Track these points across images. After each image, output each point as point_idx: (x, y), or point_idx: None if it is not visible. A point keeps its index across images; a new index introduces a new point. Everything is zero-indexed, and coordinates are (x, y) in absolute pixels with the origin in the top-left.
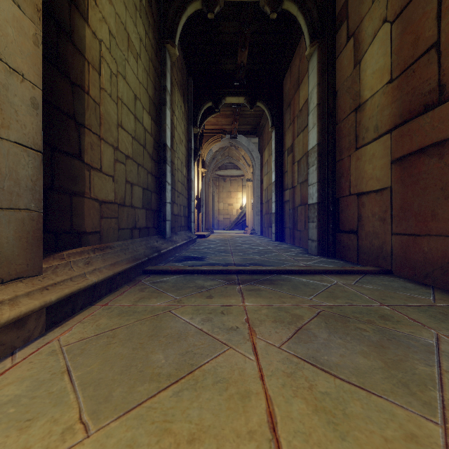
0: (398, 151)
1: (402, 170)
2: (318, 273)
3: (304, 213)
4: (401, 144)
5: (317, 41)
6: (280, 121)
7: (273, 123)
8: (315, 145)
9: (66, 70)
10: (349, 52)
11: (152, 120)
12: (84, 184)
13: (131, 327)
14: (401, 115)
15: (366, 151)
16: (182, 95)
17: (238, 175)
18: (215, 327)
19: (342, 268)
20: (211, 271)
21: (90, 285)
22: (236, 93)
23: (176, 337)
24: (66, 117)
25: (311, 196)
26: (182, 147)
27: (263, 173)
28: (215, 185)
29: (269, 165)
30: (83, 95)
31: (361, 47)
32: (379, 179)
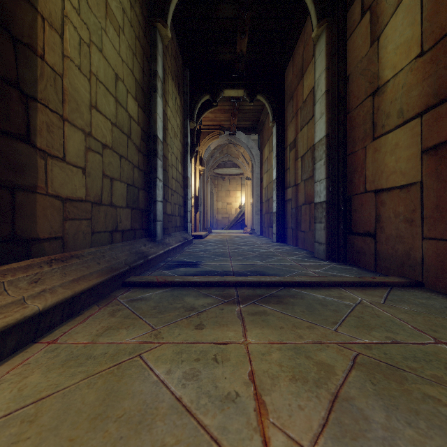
0: (432, 137)
1: (437, 161)
2: (334, 285)
3: (309, 213)
4: (436, 129)
5: (326, 20)
6: (281, 114)
7: (274, 118)
8: (323, 137)
9: (3, 18)
10: (364, 28)
11: (139, 107)
12: (36, 175)
13: (70, 395)
14: (436, 94)
15: (387, 141)
16: (176, 86)
17: (237, 174)
18: (201, 395)
19: (361, 279)
20: (205, 283)
21: (28, 316)
22: (235, 86)
23: (136, 420)
24: (2, 83)
25: (318, 193)
26: (176, 142)
27: (263, 171)
28: (213, 184)
29: (269, 163)
30: (34, 59)
31: (380, 20)
32: (404, 173)
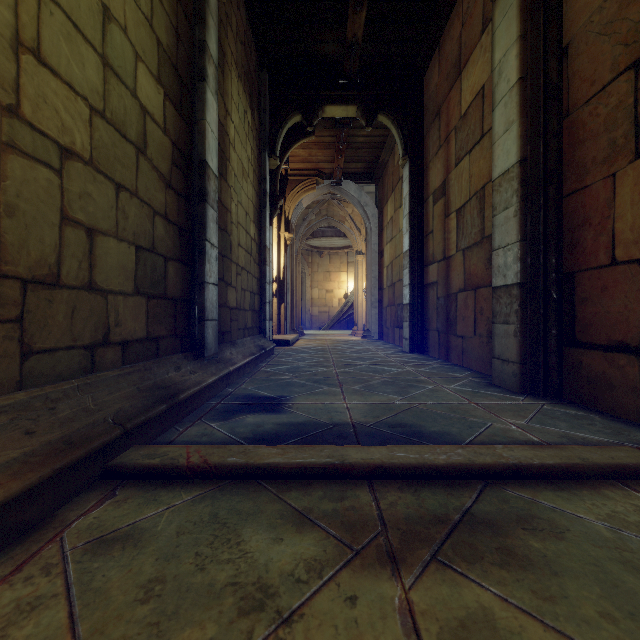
0: None
1: None
2: (602, 476)
3: (474, 305)
4: None
5: None
6: (418, 145)
7: (406, 151)
8: (512, 165)
9: None
10: None
11: (168, 99)
12: None
13: None
14: None
15: None
16: (247, 93)
17: (342, 247)
18: None
19: None
20: (297, 470)
21: None
22: (343, 99)
23: None
24: None
25: (500, 270)
26: (247, 186)
27: (384, 240)
28: (306, 262)
29: (394, 226)
30: None
31: None
32: None
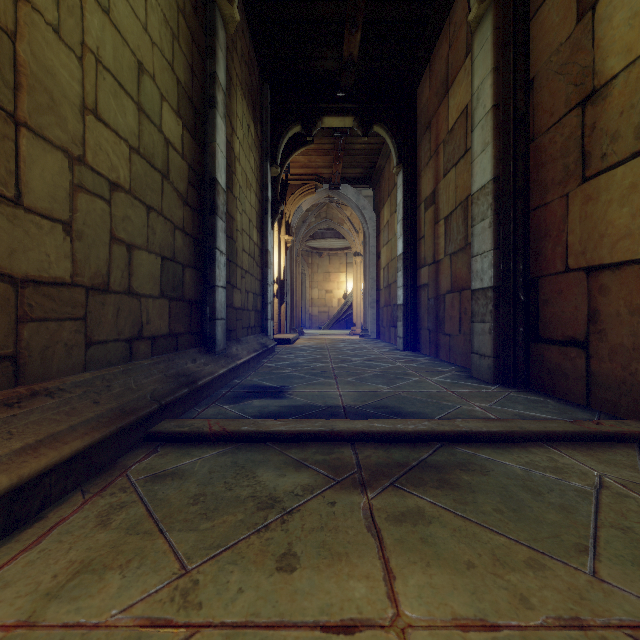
0: None
1: None
2: (533, 440)
3: (459, 305)
4: None
5: None
6: (411, 154)
7: (400, 160)
8: (488, 182)
9: None
10: None
11: (185, 128)
12: None
13: None
14: None
15: (612, 182)
16: (250, 108)
17: (341, 248)
18: None
19: (578, 426)
20: (296, 435)
21: None
22: (340, 111)
23: None
24: None
25: (478, 274)
26: (250, 195)
27: (381, 243)
28: (306, 263)
29: (390, 230)
30: None
31: None
32: None
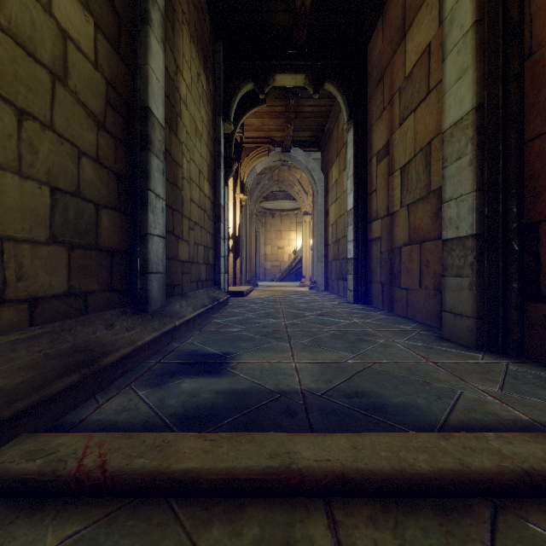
0: None
1: None
2: None
3: (419, 258)
4: None
5: None
6: (362, 110)
7: (350, 116)
8: (467, 113)
9: None
10: None
11: (101, 32)
12: None
13: None
14: None
15: None
16: (200, 56)
17: (291, 209)
18: None
19: None
20: (224, 484)
21: None
22: (292, 68)
23: None
24: None
25: (452, 222)
26: (200, 145)
27: (329, 201)
28: (260, 222)
29: (339, 188)
30: None
31: None
32: None
